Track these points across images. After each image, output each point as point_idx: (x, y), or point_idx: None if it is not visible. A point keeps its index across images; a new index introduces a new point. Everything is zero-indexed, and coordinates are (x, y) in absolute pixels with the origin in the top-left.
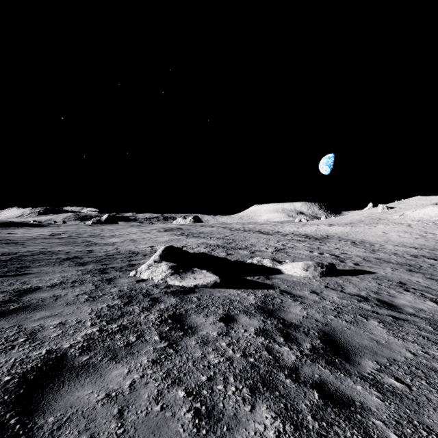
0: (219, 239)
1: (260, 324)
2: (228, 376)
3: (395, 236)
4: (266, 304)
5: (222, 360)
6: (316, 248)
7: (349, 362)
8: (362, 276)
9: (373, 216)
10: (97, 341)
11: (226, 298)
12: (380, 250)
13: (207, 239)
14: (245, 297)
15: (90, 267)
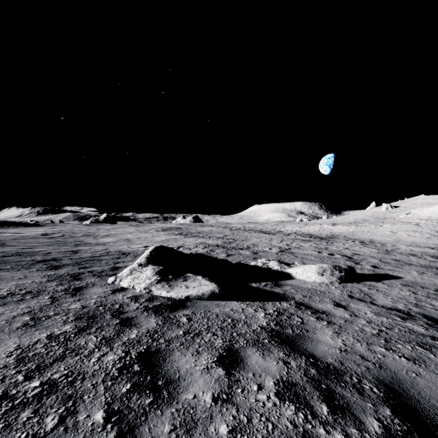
0: (219, 239)
1: (281, 370)
2: None
3: (404, 235)
4: (282, 327)
5: None
6: (324, 248)
7: None
8: (388, 282)
9: (377, 215)
10: None
11: (226, 317)
12: (394, 251)
13: (206, 238)
14: (252, 314)
15: (63, 271)
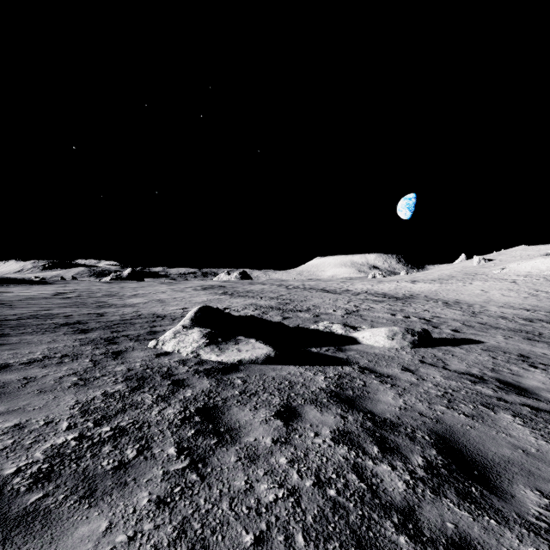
0: (272, 299)
1: (338, 422)
2: (294, 531)
3: (497, 295)
4: (343, 389)
5: (281, 494)
6: (399, 310)
7: (495, 493)
8: (467, 347)
9: (467, 270)
10: (68, 460)
11: (283, 380)
12: (482, 313)
13: (256, 299)
14: (311, 377)
15: (95, 335)
